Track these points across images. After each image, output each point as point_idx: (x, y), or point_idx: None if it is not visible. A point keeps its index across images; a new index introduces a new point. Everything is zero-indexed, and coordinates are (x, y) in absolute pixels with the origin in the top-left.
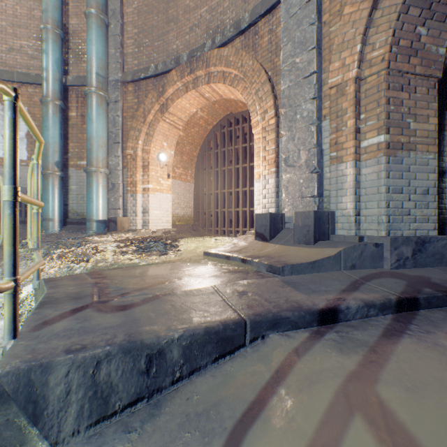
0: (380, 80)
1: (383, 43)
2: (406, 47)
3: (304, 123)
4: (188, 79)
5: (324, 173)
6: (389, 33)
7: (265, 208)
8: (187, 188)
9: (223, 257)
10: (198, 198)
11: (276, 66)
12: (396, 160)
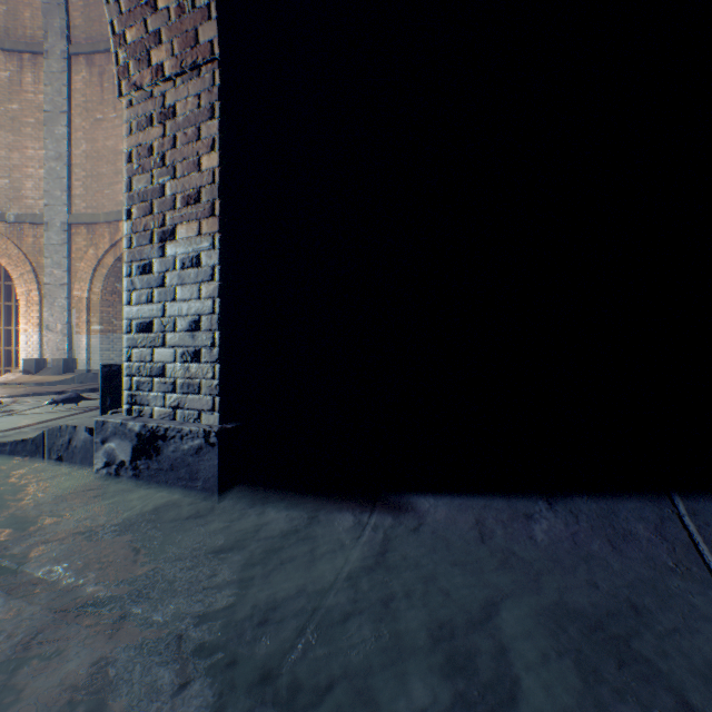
0: (100, 302)
1: (100, 288)
2: (111, 291)
3: (61, 309)
4: None
5: (74, 337)
6: (102, 285)
7: (31, 354)
8: None
9: (3, 384)
10: None
11: (41, 262)
12: (107, 337)
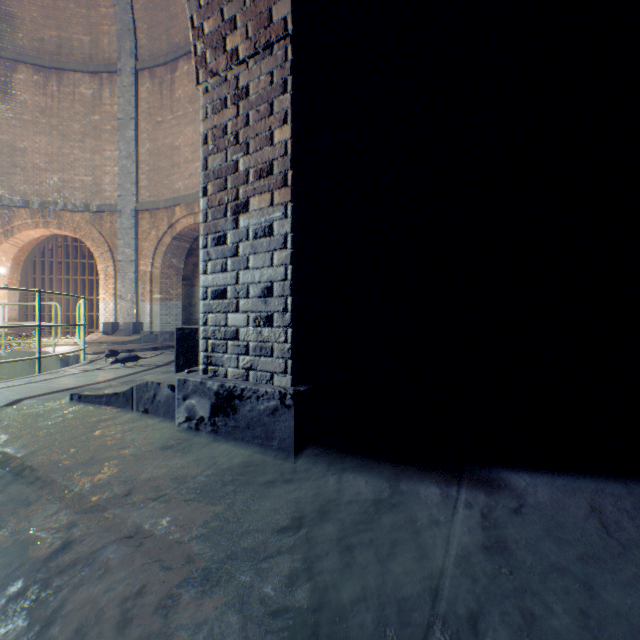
0: (160, 275)
1: (160, 263)
2: (168, 265)
3: (130, 281)
4: (40, 220)
5: (140, 305)
6: (162, 261)
7: (108, 318)
8: (14, 292)
9: (89, 343)
10: (25, 300)
11: (115, 243)
12: (165, 304)
